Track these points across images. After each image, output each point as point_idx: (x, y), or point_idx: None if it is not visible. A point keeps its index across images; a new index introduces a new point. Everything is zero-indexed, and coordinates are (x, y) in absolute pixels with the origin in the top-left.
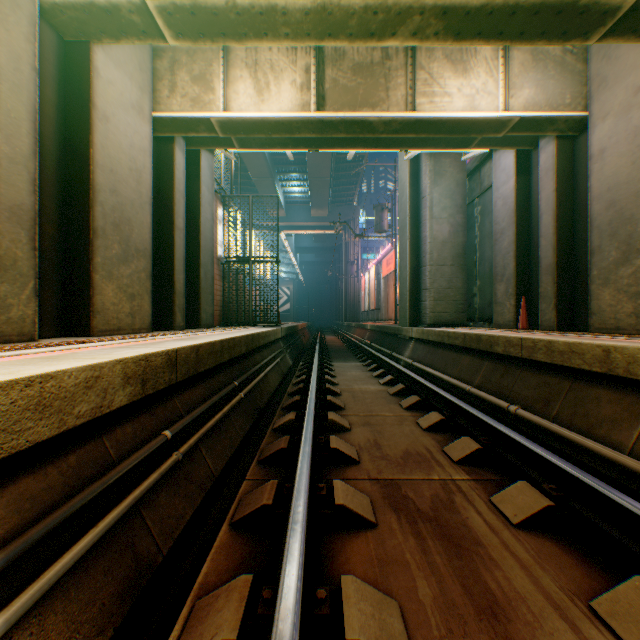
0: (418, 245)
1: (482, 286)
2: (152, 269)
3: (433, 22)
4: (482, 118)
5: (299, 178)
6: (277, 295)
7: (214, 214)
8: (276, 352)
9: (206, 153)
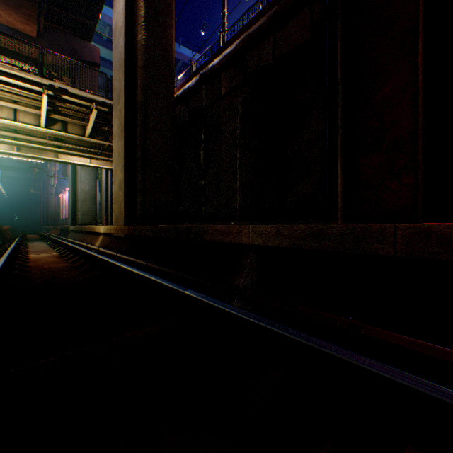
0: (77, 191)
1: None
2: None
3: (55, 151)
4: (83, 164)
5: None
6: None
7: None
8: None
9: None
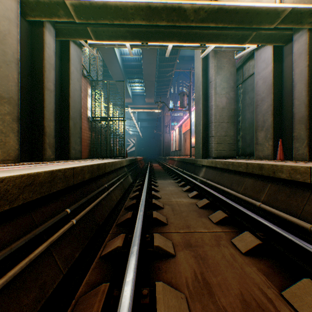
0: (207, 111)
1: (244, 135)
2: (19, 114)
3: None
4: (265, 7)
5: (139, 81)
6: (124, 140)
7: (82, 87)
8: (120, 175)
9: (75, 46)
